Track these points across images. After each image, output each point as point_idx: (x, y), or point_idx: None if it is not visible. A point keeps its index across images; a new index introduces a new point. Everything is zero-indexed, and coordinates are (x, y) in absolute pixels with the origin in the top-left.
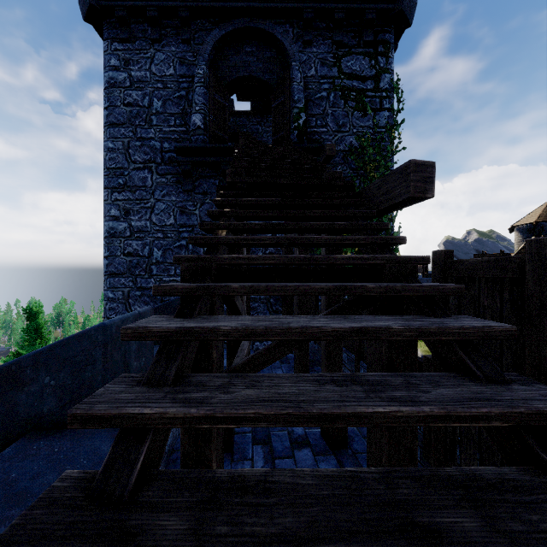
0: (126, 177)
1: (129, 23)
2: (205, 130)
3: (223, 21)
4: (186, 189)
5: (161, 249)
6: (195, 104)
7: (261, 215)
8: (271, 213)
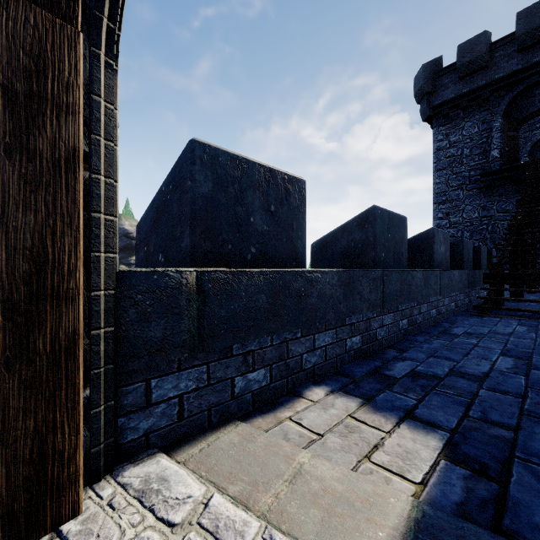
0: (446, 196)
1: (449, 114)
2: (500, 158)
3: (515, 86)
4: (487, 195)
5: (469, 231)
6: (493, 145)
7: (535, 210)
8: (539, 209)
